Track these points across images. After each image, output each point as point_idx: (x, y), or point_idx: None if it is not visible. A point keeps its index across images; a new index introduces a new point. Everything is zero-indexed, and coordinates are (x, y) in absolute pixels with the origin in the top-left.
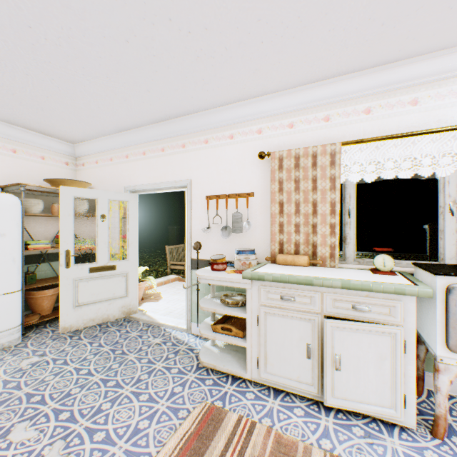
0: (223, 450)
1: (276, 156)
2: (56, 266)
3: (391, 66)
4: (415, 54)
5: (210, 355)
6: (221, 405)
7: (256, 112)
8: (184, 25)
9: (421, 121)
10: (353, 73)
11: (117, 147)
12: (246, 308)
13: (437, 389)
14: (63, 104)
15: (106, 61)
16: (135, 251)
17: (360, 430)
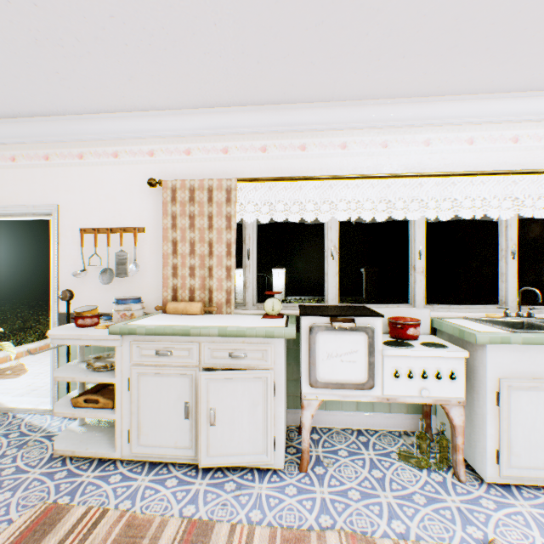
0: None
1: (169, 185)
2: None
3: (282, 108)
4: (300, 101)
5: (72, 438)
6: (67, 502)
7: (147, 129)
8: None
9: (309, 167)
10: (249, 106)
11: None
12: (116, 370)
13: (303, 425)
14: None
15: None
16: None
17: (233, 485)
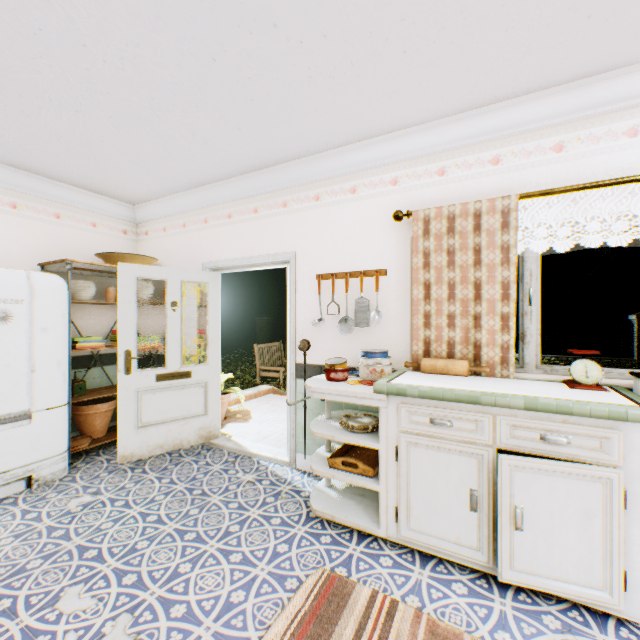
0: (353, 639)
1: (420, 216)
2: (111, 372)
3: (597, 80)
4: (635, 60)
5: (325, 500)
6: (344, 574)
7: (390, 154)
8: (294, 32)
9: None
10: (537, 92)
11: (192, 208)
12: (379, 435)
13: None
14: (122, 151)
15: (183, 89)
16: (217, 352)
17: (555, 621)
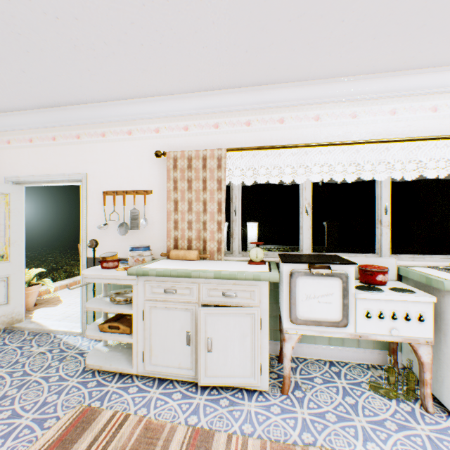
0: (86, 449)
1: (171, 155)
2: None
3: (264, 88)
4: (279, 81)
5: (99, 356)
6: (98, 406)
7: (154, 111)
8: (49, 9)
9: (286, 137)
10: (236, 88)
11: None
12: (133, 304)
13: (284, 355)
14: None
15: None
16: (20, 251)
17: (227, 401)
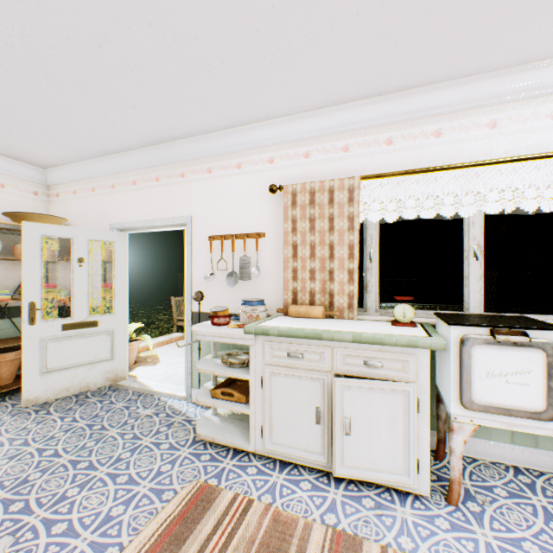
0: (211, 533)
1: (289, 190)
2: (21, 323)
3: (413, 92)
4: (436, 80)
5: (209, 426)
6: (215, 483)
7: (267, 138)
8: (168, 31)
9: (445, 155)
10: (373, 97)
11: (101, 174)
12: (249, 368)
13: (451, 451)
14: (24, 119)
15: (75, 69)
16: (123, 303)
17: (371, 502)
